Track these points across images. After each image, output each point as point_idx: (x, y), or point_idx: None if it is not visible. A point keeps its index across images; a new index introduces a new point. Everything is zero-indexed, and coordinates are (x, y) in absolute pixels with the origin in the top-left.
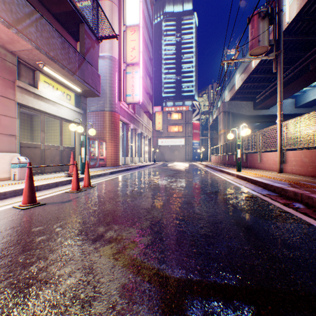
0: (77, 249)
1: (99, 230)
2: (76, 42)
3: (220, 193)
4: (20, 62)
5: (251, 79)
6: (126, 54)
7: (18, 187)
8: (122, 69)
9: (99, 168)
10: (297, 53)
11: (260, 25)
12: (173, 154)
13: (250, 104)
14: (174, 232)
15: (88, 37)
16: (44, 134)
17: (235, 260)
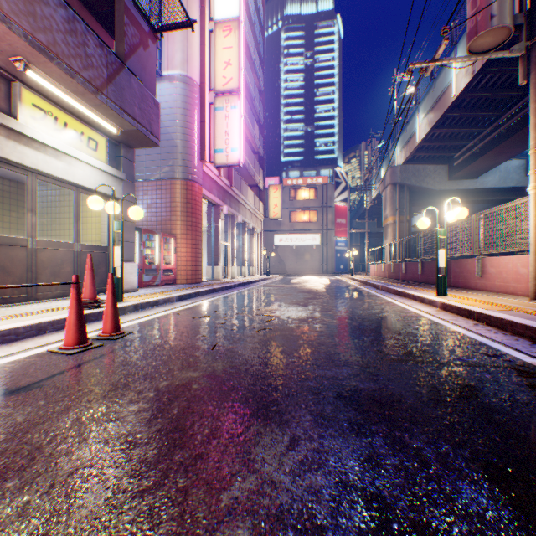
0: None
1: None
2: (112, 38)
3: (436, 359)
4: None
5: (446, 122)
6: (215, 73)
7: None
8: (207, 102)
9: (162, 287)
10: None
11: None
12: (300, 261)
13: (441, 170)
14: None
15: (133, 23)
16: (34, 217)
17: None
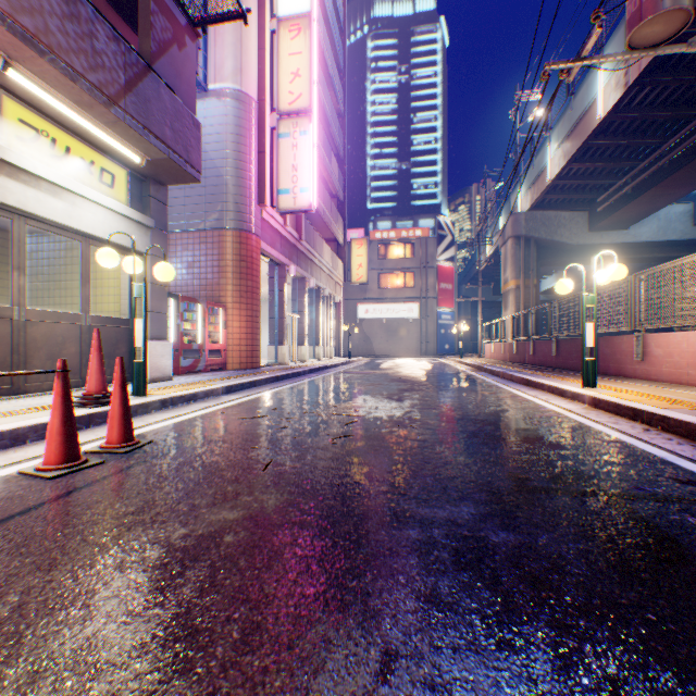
0: None
1: None
2: (136, 34)
3: (603, 488)
4: None
5: (588, 153)
6: (278, 88)
7: None
8: (268, 126)
9: (207, 374)
10: None
11: None
12: (392, 339)
13: (580, 219)
14: None
15: (163, 11)
16: (23, 277)
17: None
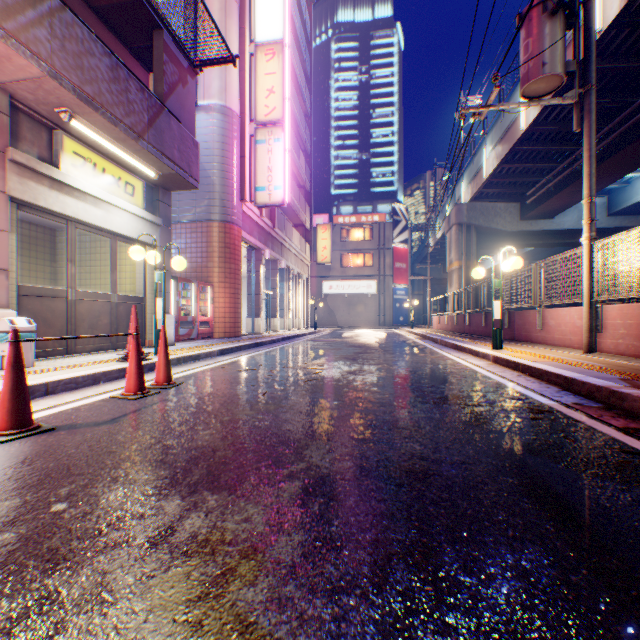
0: (88, 583)
1: (165, 512)
2: (147, 72)
3: (465, 401)
4: (18, 109)
5: (516, 156)
6: (256, 102)
7: (0, 387)
8: (248, 135)
9: (199, 341)
10: (617, 97)
11: (546, 30)
12: (353, 312)
13: (513, 209)
14: (364, 520)
15: (172, 60)
16: (74, 267)
17: (560, 636)
